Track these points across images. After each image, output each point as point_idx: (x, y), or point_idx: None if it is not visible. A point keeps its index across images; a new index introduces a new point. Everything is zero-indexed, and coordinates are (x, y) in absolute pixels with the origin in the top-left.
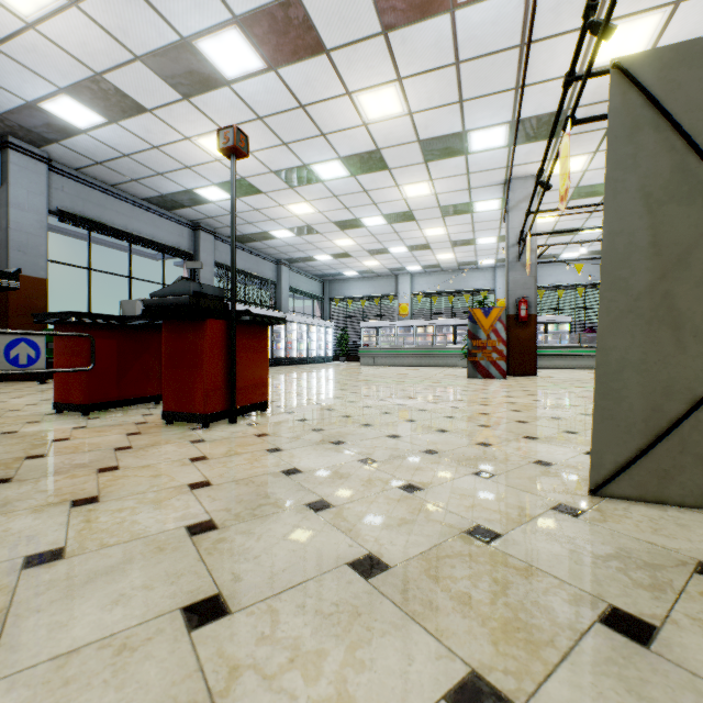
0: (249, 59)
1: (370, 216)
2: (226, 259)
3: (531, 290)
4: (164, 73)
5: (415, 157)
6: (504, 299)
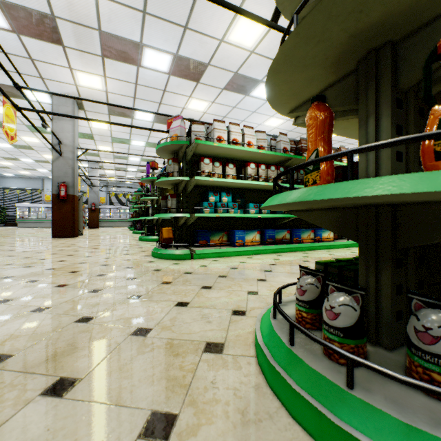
0: None
1: (25, 159)
2: None
3: (97, 200)
4: None
5: (48, 150)
6: (104, 197)
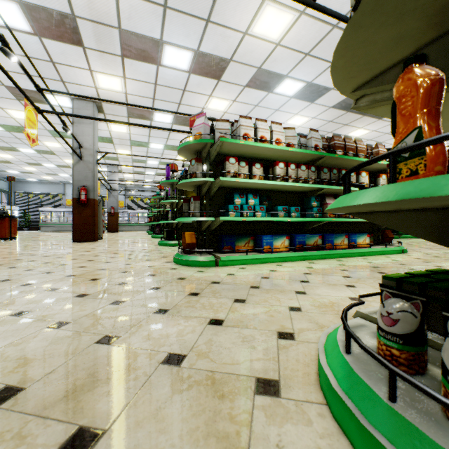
0: None
1: (48, 164)
2: None
3: (116, 204)
4: None
5: (69, 155)
6: (122, 201)
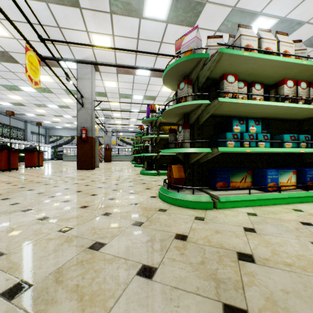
0: (33, 90)
1: (66, 115)
2: (3, 121)
3: (109, 142)
4: (5, 87)
5: None
6: (114, 140)
